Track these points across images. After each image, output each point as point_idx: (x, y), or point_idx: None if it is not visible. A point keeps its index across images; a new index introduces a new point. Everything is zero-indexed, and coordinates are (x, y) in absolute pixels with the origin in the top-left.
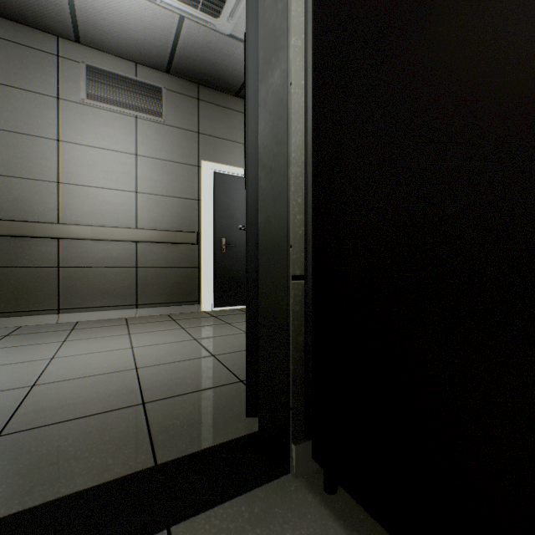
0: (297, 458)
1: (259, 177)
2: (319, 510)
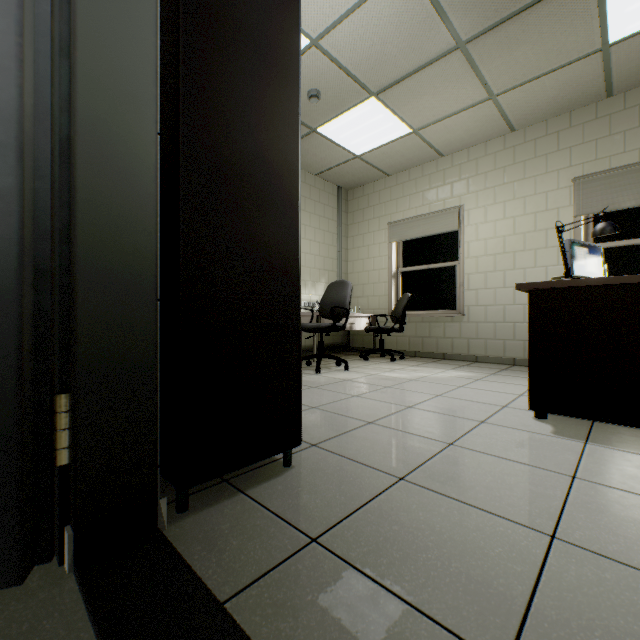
0: (166, 509)
1: (80, 191)
2: (204, 513)
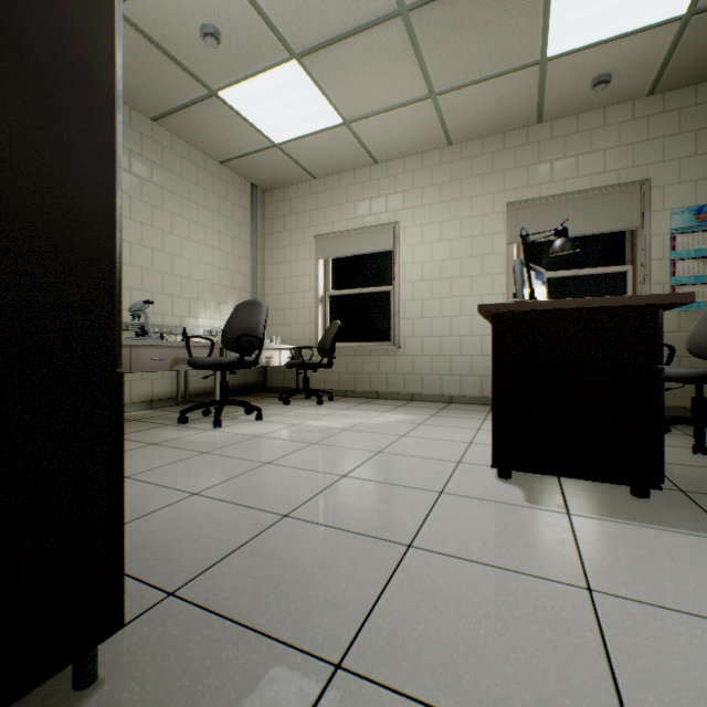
0: None
1: None
2: None
